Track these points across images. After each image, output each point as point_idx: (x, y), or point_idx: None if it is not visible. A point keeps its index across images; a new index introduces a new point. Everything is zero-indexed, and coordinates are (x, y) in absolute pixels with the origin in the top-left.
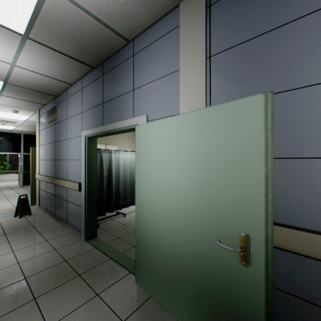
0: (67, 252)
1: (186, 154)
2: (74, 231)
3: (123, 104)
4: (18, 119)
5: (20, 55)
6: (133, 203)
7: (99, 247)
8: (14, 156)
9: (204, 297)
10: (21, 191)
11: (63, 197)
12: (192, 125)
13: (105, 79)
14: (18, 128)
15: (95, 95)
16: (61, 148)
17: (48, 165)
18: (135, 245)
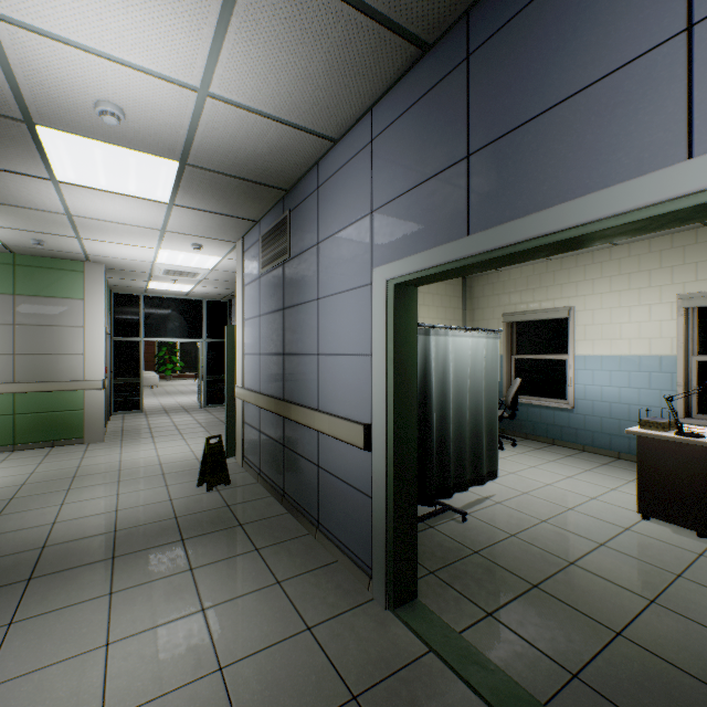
0: (347, 649)
1: None
2: (345, 561)
3: (600, 121)
4: (200, 267)
5: (223, 46)
6: (479, 480)
7: (446, 654)
8: (188, 345)
9: None
10: (203, 419)
11: (306, 454)
12: None
13: (480, 67)
14: (198, 289)
15: (428, 141)
16: (300, 323)
17: (264, 367)
18: (573, 670)
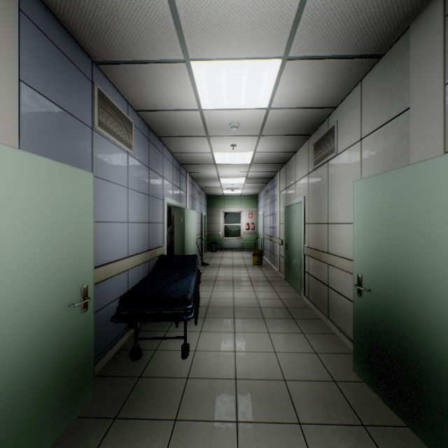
0: None
1: (23, 214)
2: None
3: None
4: None
5: None
6: None
7: None
8: None
9: (50, 390)
10: None
11: None
12: (34, 173)
13: None
14: None
15: None
16: None
17: None
18: None
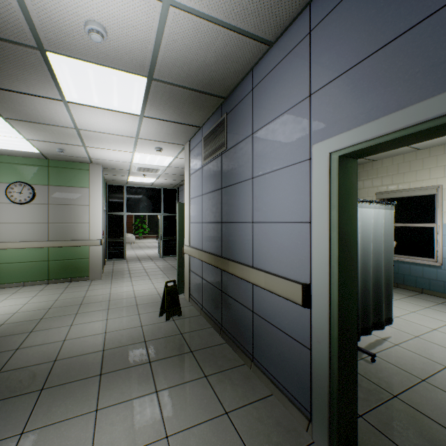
0: None
1: None
2: (280, 397)
3: None
4: (160, 165)
5: None
6: (379, 325)
7: None
8: (152, 218)
9: None
10: (162, 265)
11: (241, 300)
12: None
13: None
14: (158, 180)
15: (387, 5)
16: (235, 198)
17: (205, 231)
18: None
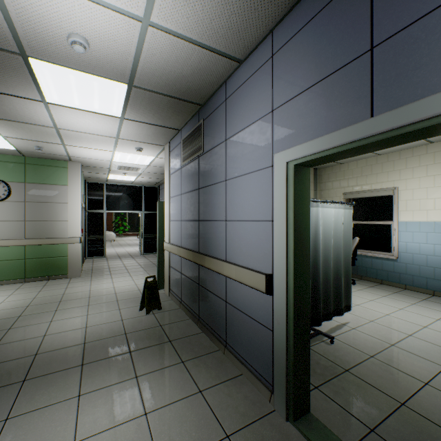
0: None
1: None
2: (249, 375)
3: None
4: (140, 164)
5: None
6: (339, 312)
7: None
8: (133, 215)
9: None
10: (142, 262)
11: (216, 292)
12: None
13: None
14: (139, 179)
15: (328, 44)
16: (211, 198)
17: (184, 229)
18: None
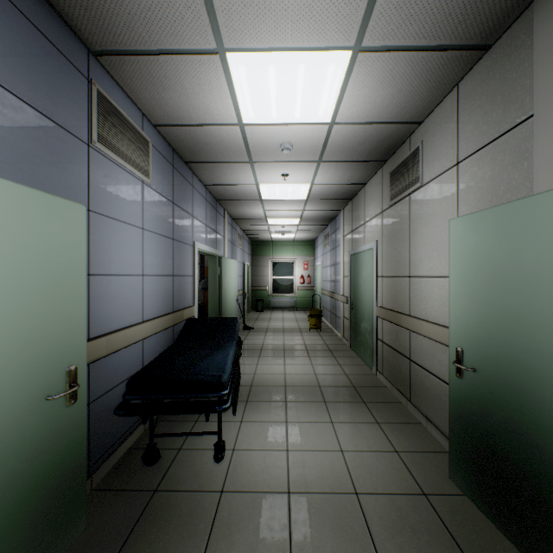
0: None
1: None
2: None
3: None
4: None
5: None
6: None
7: None
8: None
9: (14, 527)
10: None
11: None
12: None
13: None
14: None
15: None
16: None
17: None
18: None
